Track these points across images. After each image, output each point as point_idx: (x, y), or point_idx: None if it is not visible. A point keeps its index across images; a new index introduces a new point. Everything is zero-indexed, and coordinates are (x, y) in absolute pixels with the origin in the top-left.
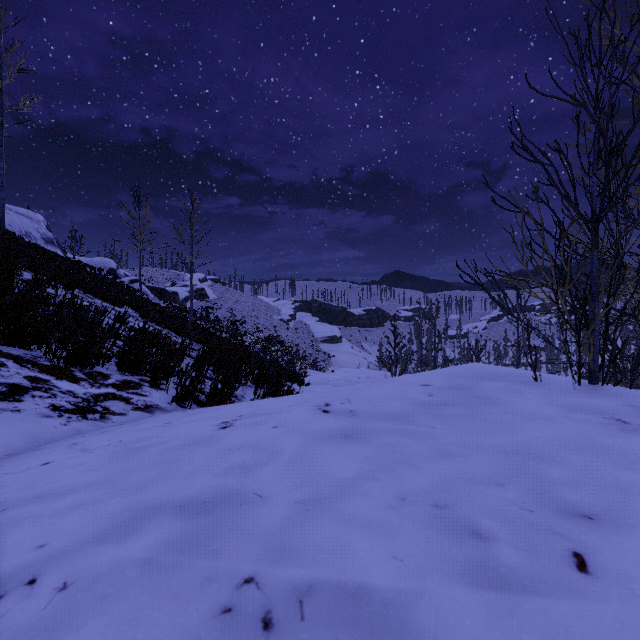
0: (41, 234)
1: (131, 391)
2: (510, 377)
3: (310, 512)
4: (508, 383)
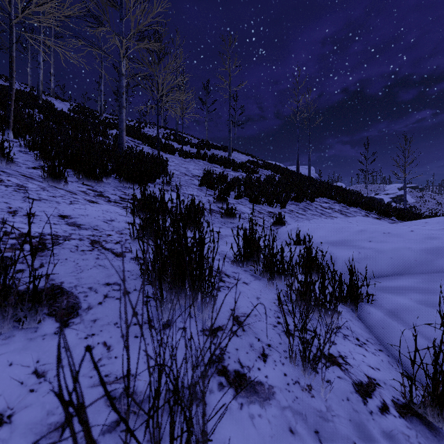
0: (314, 176)
1: None
2: None
3: None
4: None
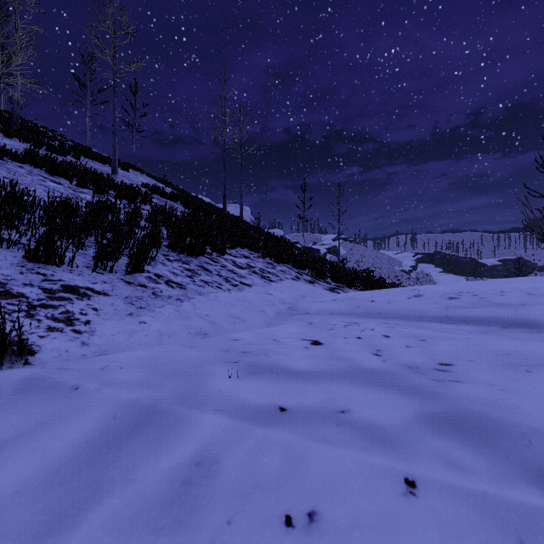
0: (249, 218)
1: (342, 288)
2: (543, 278)
3: (427, 288)
4: (536, 279)
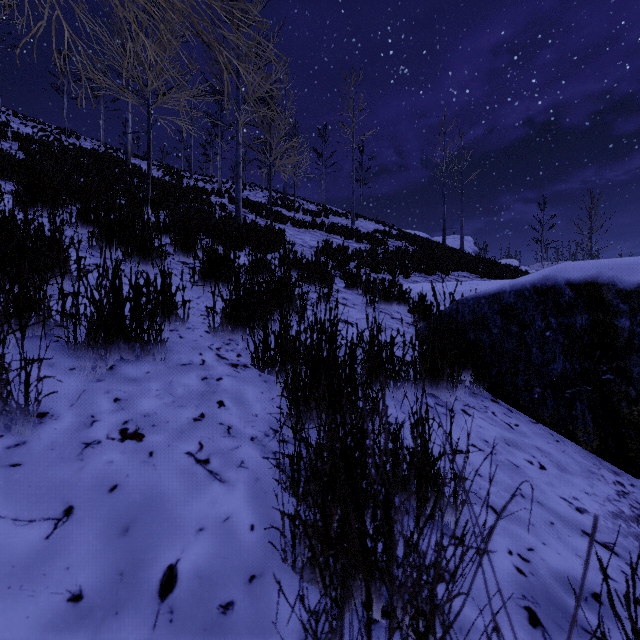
0: (472, 250)
1: None
2: None
3: None
4: None
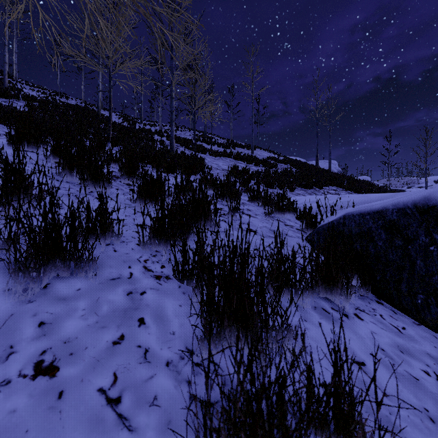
0: (336, 170)
1: None
2: None
3: None
4: None
